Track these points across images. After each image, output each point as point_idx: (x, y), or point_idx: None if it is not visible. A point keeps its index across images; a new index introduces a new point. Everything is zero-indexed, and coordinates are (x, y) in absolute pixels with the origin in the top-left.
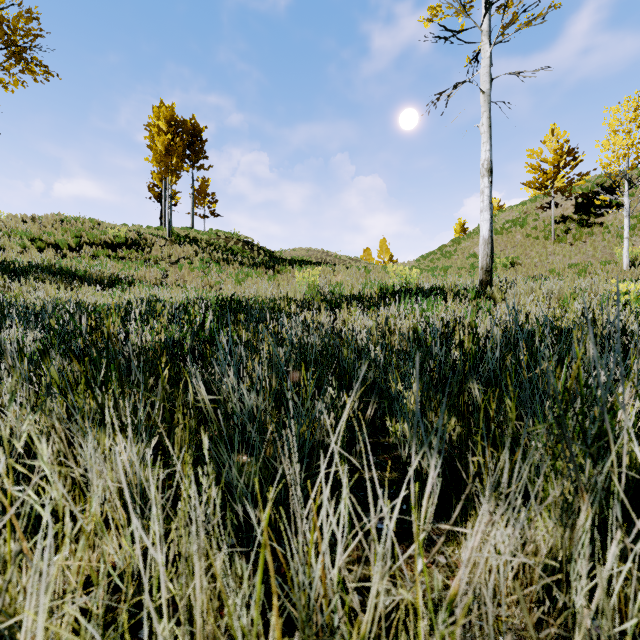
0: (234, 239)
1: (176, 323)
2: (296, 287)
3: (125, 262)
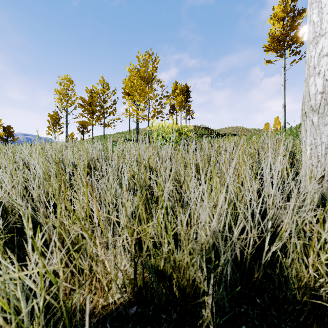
0: (201, 127)
1: None
2: None
3: None
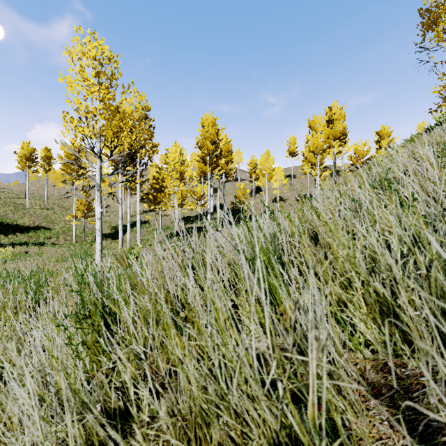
0: None
1: None
2: None
3: None
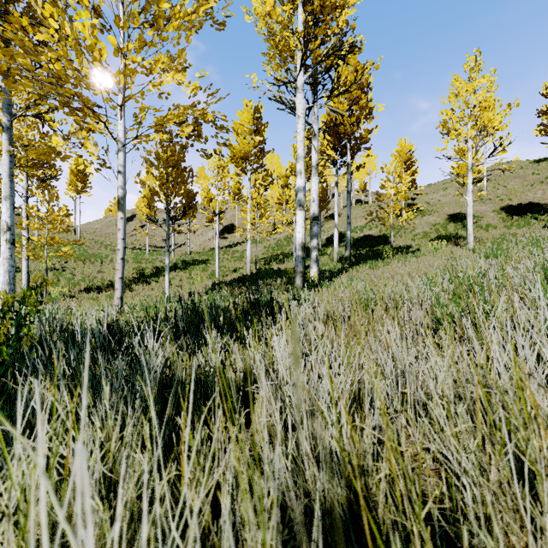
0: None
1: None
2: None
3: None
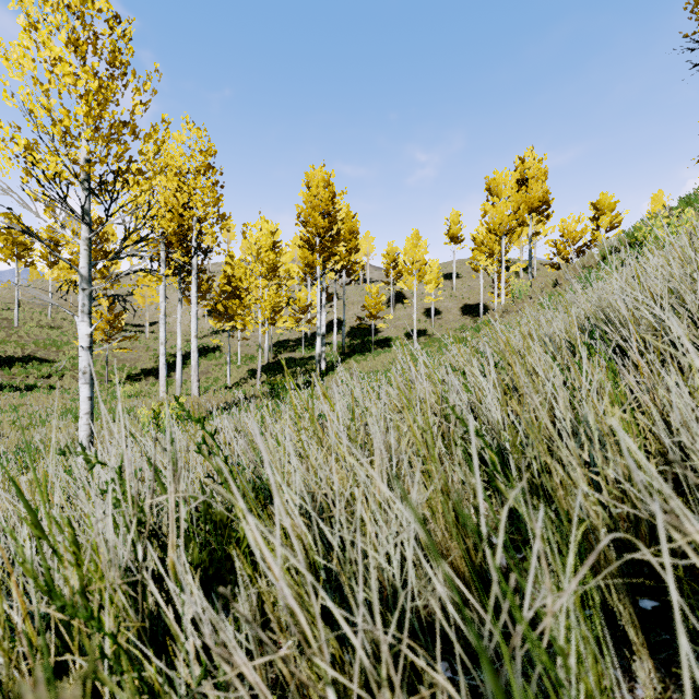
0: None
1: None
2: None
3: None
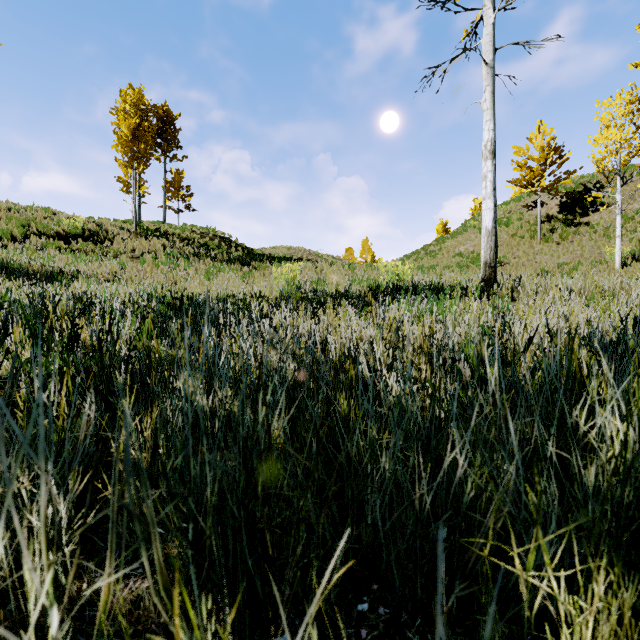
0: (210, 235)
1: (88, 331)
2: (273, 284)
3: (78, 255)
